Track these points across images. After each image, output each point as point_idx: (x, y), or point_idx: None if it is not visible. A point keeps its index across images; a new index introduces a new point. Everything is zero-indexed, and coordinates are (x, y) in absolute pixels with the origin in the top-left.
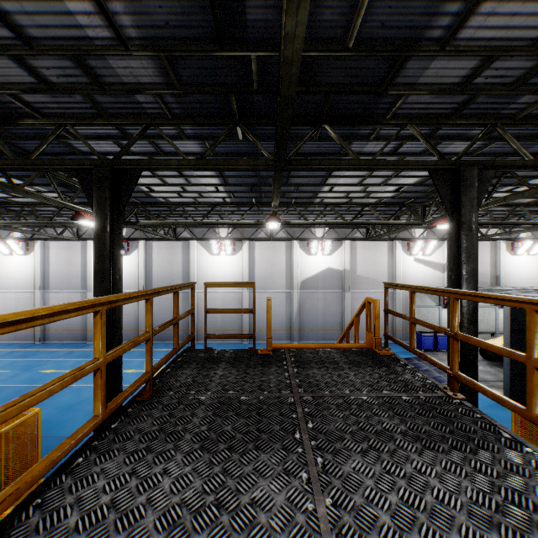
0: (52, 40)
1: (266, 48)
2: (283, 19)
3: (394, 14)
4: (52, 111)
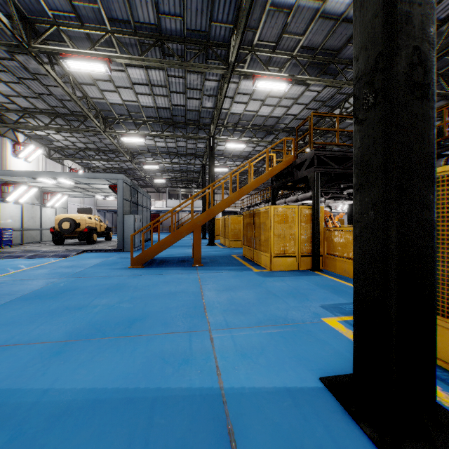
0: None
1: None
2: None
3: None
4: None
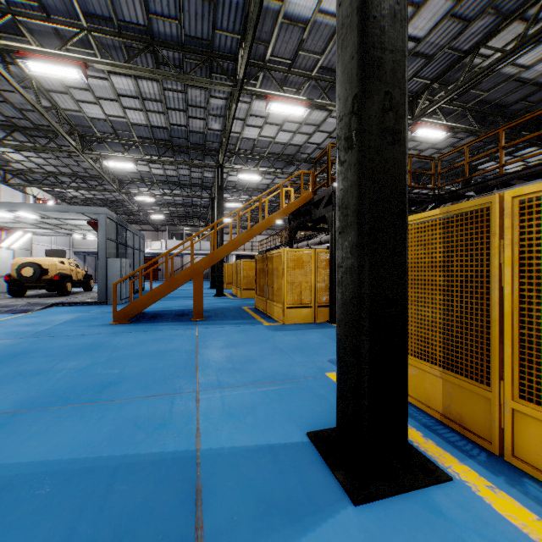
0: (445, 146)
1: (503, 119)
2: (497, 120)
3: (538, 95)
4: (447, 159)
